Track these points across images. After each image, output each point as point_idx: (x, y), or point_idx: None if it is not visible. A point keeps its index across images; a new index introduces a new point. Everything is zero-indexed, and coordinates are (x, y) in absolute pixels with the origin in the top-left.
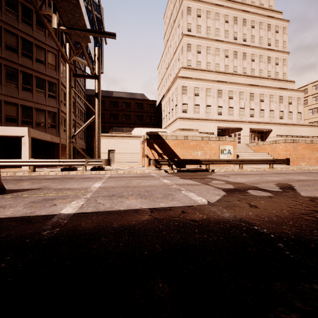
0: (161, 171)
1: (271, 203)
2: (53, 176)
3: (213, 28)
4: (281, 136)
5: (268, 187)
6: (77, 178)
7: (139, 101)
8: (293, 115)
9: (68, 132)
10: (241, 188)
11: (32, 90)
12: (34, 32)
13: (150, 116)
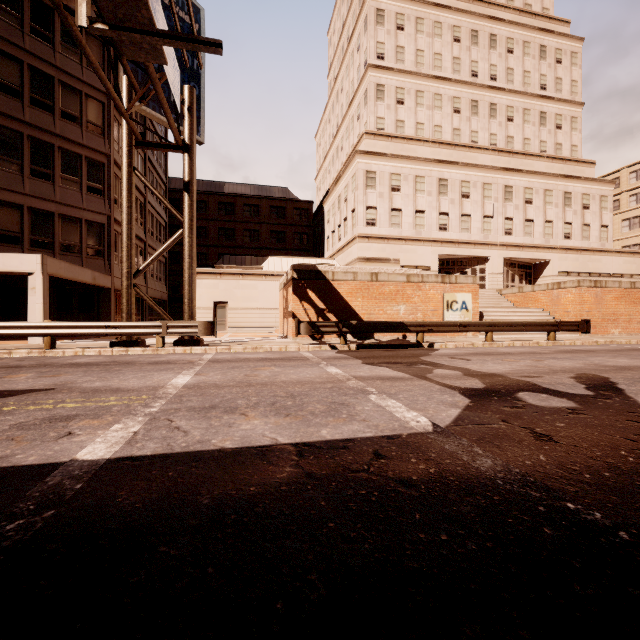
0: (323, 346)
1: (583, 429)
2: (92, 359)
3: (429, 53)
4: (569, 274)
5: (559, 385)
6: (142, 363)
7: (279, 203)
8: (593, 231)
9: (126, 265)
10: (501, 386)
11: (53, 176)
12: (56, 56)
13: (301, 232)
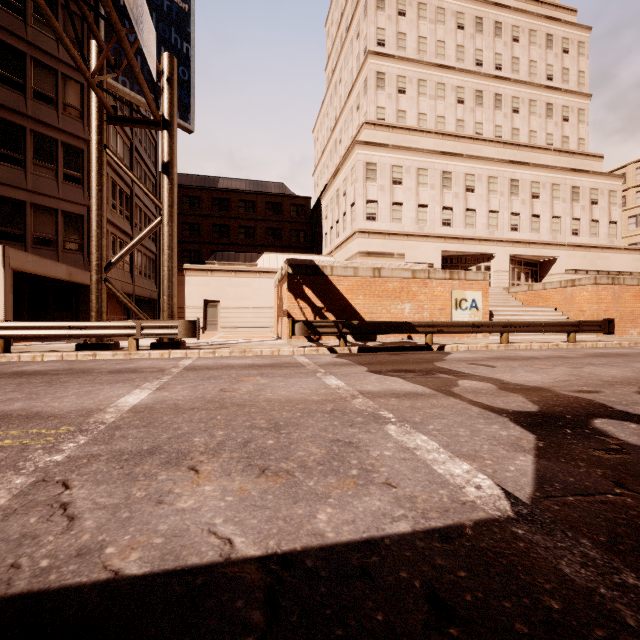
0: (321, 349)
1: None
2: (45, 366)
3: (432, 40)
4: (576, 272)
5: (637, 406)
6: (100, 372)
7: (275, 199)
8: (601, 228)
9: (96, 257)
10: (561, 409)
11: (25, 162)
12: (28, 30)
13: (298, 229)
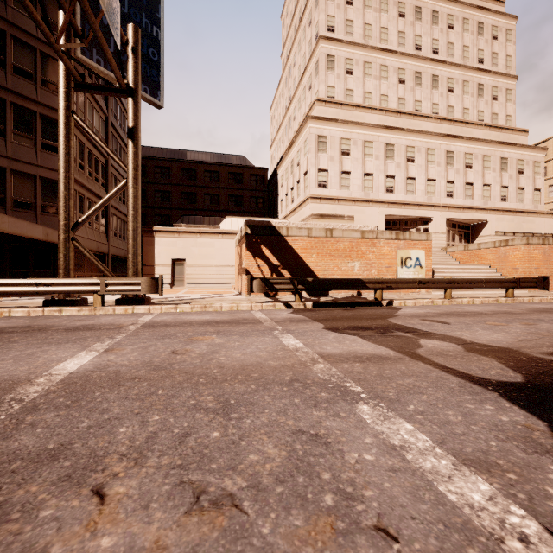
0: (278, 304)
1: None
2: (6, 322)
3: (376, 27)
4: (505, 234)
5: None
6: (56, 330)
7: (236, 169)
8: (527, 194)
9: (63, 217)
10: (550, 378)
11: (5, 132)
12: (8, 10)
13: (257, 196)
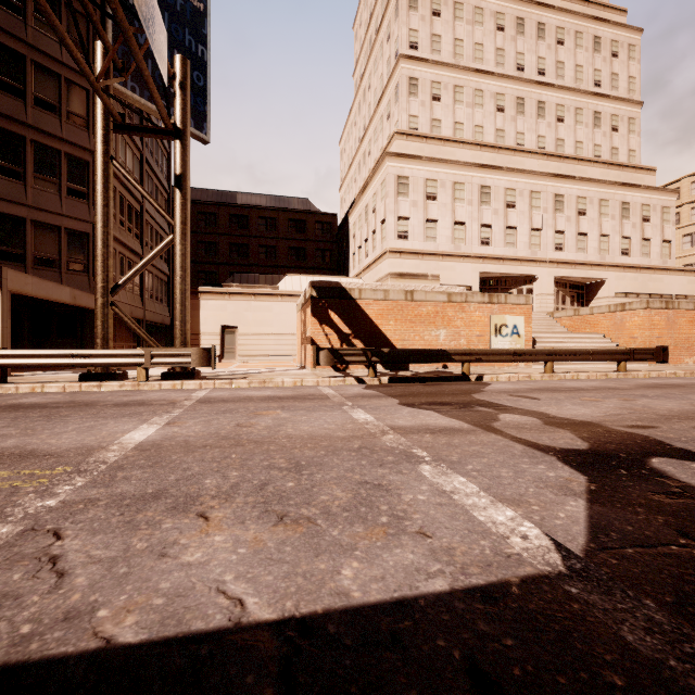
0: (348, 379)
1: None
2: (45, 398)
3: (469, 43)
4: (626, 295)
5: None
6: (105, 405)
7: (298, 215)
8: (653, 247)
9: (102, 279)
10: (614, 446)
11: (25, 175)
12: (28, 31)
13: (323, 249)
